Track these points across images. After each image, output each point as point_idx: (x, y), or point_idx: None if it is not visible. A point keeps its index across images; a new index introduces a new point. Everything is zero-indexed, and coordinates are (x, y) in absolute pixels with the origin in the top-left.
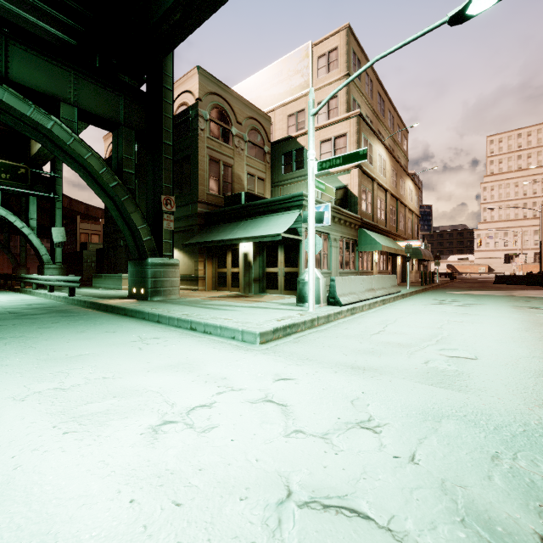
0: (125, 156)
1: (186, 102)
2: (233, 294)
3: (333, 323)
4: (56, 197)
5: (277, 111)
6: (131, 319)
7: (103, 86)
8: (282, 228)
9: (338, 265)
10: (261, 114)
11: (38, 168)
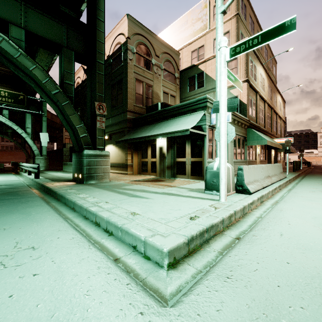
0: (66, 71)
1: (119, 41)
2: (151, 178)
3: (250, 218)
4: (42, 113)
5: (184, 49)
6: (54, 203)
7: (49, 16)
8: (189, 125)
9: (233, 155)
10: (173, 50)
11: (31, 95)
